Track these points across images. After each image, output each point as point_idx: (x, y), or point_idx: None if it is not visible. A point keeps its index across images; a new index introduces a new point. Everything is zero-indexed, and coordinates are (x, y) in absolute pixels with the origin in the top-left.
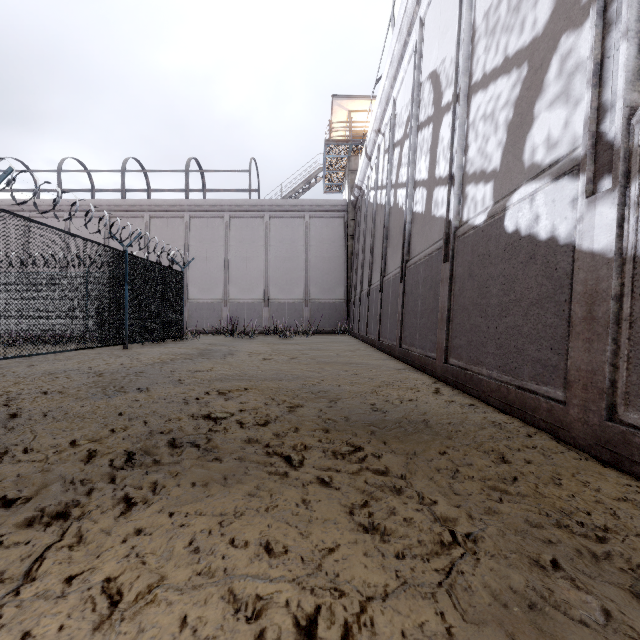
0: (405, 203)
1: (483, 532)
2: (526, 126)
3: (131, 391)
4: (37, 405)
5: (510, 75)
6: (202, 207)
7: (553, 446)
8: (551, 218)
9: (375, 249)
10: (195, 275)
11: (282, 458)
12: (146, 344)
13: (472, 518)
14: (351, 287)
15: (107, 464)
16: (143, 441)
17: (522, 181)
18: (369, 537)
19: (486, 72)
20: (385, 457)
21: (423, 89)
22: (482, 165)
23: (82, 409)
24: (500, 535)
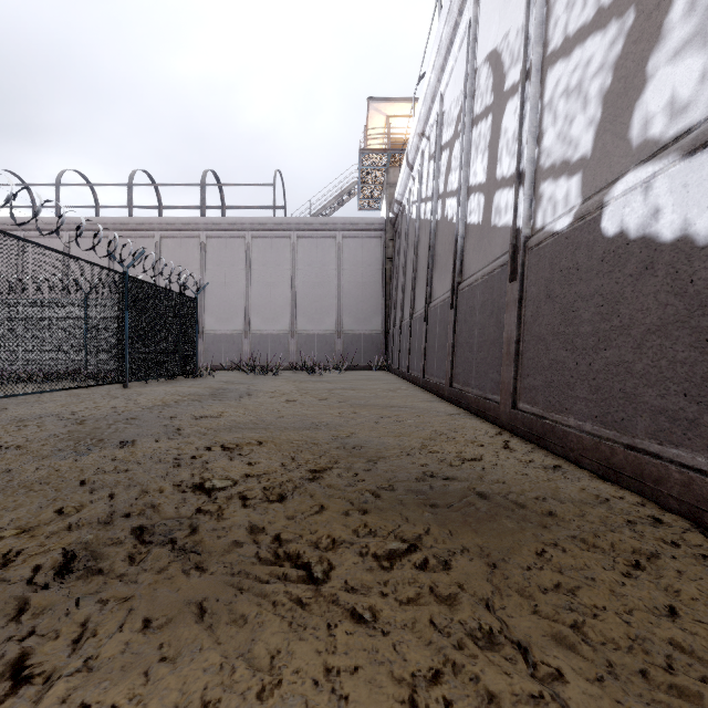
0: (456, 214)
1: None
2: (634, 92)
3: (111, 446)
4: None
5: (606, 30)
6: (220, 225)
7: (701, 541)
8: (681, 210)
9: (418, 272)
10: (212, 303)
11: (297, 566)
12: (152, 382)
13: None
14: (390, 316)
15: (24, 578)
16: (96, 531)
17: (628, 166)
18: None
19: (569, 34)
20: (455, 564)
21: (479, 75)
22: (564, 154)
23: (34, 474)
24: None
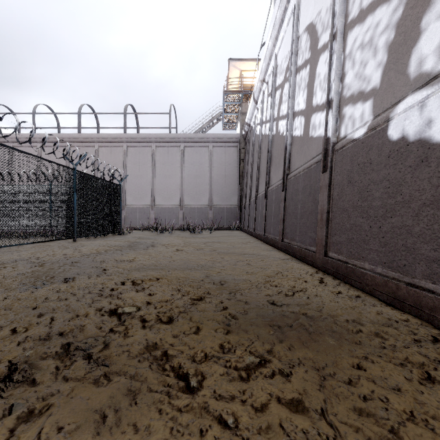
0: (286, 130)
1: None
2: (411, 41)
3: (58, 281)
4: None
5: (390, 1)
6: (136, 139)
7: None
8: None
9: (261, 168)
10: (131, 188)
11: (179, 377)
12: (92, 238)
13: None
14: (242, 196)
15: None
16: (36, 347)
17: (407, 92)
18: None
19: (363, 7)
20: (295, 375)
21: (300, 40)
22: (360, 87)
23: (2, 302)
24: None
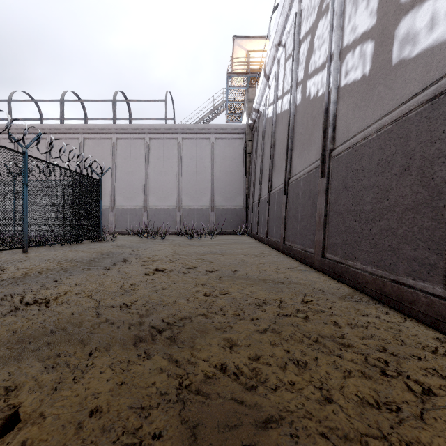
0: (326, 82)
1: None
2: None
3: None
4: None
5: None
6: (126, 130)
7: None
8: None
9: (275, 156)
10: (121, 186)
11: None
12: (58, 246)
13: None
14: (249, 196)
15: None
16: None
17: None
18: None
19: None
20: None
21: None
22: None
23: None
24: None
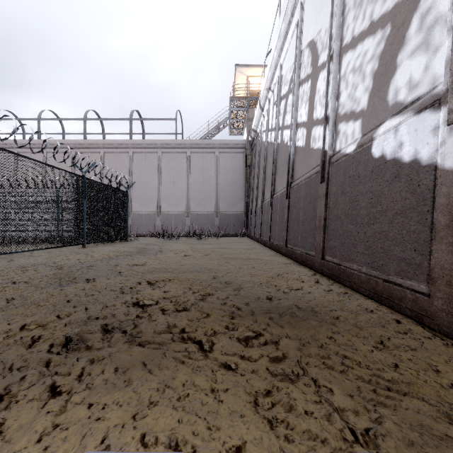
0: (289, 140)
1: (381, 428)
2: (390, 73)
3: (81, 281)
4: (4, 293)
5: (375, 35)
6: (142, 145)
7: (420, 331)
8: (414, 144)
9: (266, 175)
10: (136, 194)
11: (195, 344)
12: (100, 244)
13: (367, 410)
14: (249, 203)
15: (46, 349)
16: (81, 327)
17: (386, 117)
18: (274, 433)
19: (355, 35)
20: (282, 343)
21: (303, 55)
22: (352, 107)
23: (39, 297)
24: (398, 431)
